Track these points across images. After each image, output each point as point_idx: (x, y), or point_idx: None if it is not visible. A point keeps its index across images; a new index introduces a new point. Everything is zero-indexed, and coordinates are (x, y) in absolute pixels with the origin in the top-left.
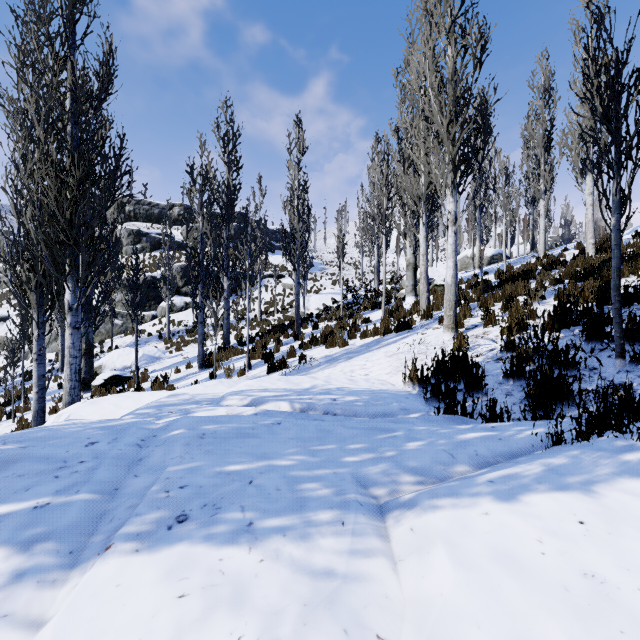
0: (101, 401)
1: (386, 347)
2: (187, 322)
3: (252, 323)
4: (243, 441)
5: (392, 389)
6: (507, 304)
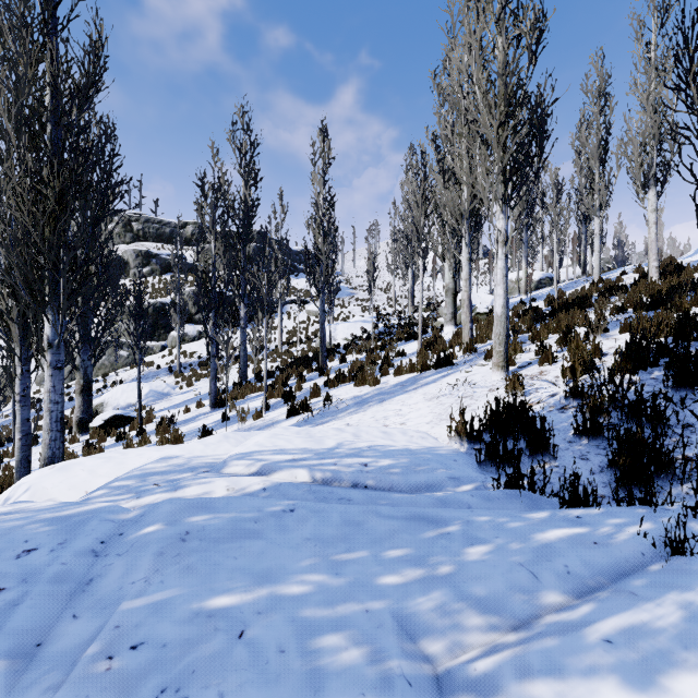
0: (73, 466)
1: (424, 387)
2: (200, 353)
3: (272, 355)
4: (240, 546)
5: (435, 446)
6: (565, 337)
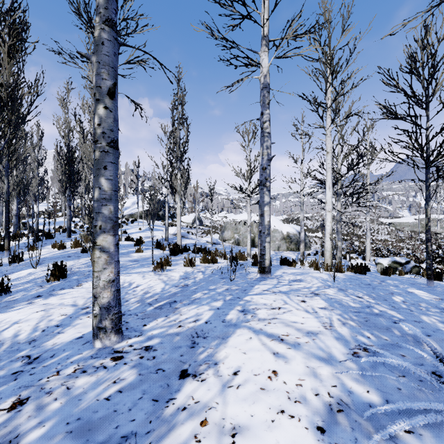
0: None
1: (62, 218)
2: None
3: None
4: None
5: None
6: None
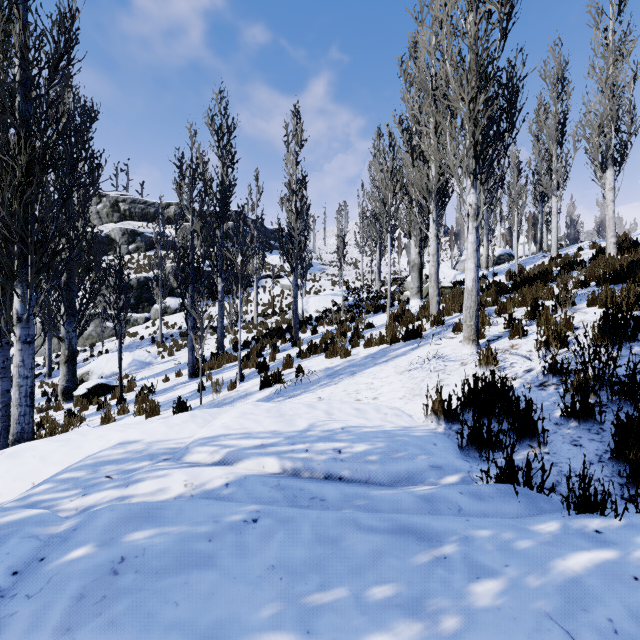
0: (24, 452)
1: (395, 360)
2: (181, 325)
3: (249, 326)
4: (185, 581)
5: (411, 425)
6: (532, 311)
